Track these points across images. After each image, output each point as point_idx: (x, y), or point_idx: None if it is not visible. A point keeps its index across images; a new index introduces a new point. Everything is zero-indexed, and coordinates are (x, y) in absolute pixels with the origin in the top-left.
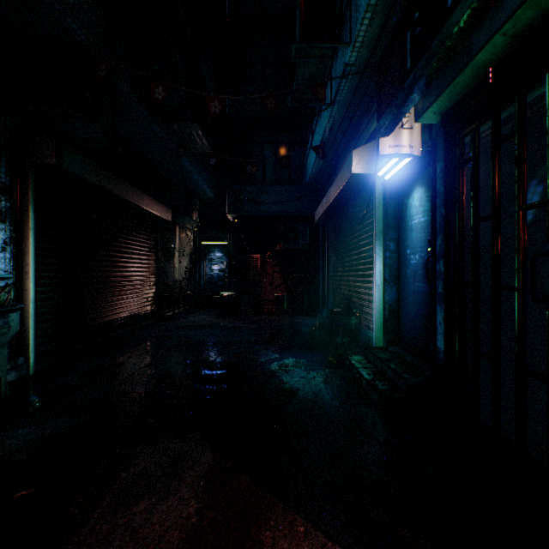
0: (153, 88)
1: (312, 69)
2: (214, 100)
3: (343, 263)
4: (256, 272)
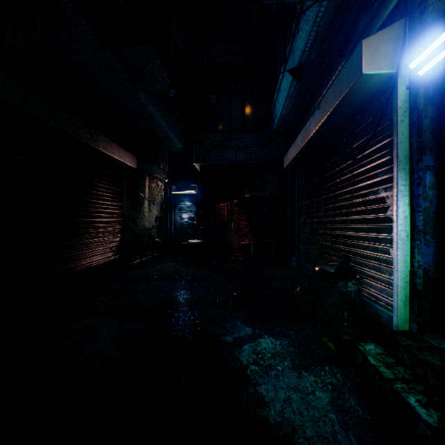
0: None
1: None
2: None
3: (323, 209)
4: (223, 220)
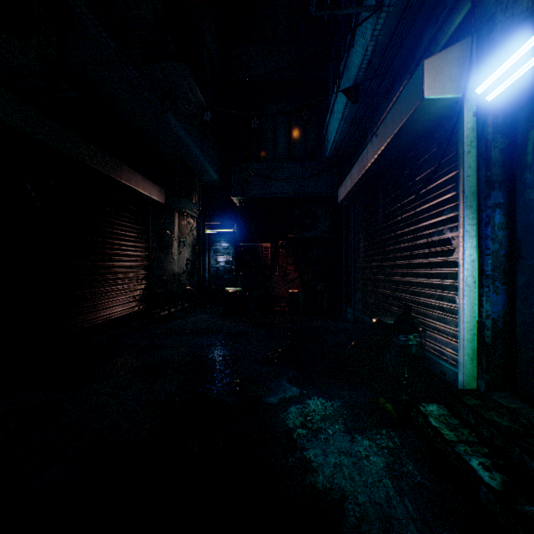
0: None
1: None
2: None
3: (382, 252)
4: (266, 264)
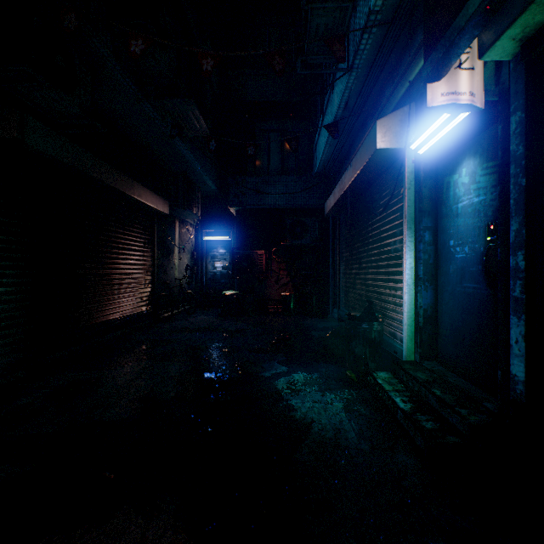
0: (132, 43)
1: (328, 20)
2: (206, 58)
3: (359, 259)
4: (261, 269)
